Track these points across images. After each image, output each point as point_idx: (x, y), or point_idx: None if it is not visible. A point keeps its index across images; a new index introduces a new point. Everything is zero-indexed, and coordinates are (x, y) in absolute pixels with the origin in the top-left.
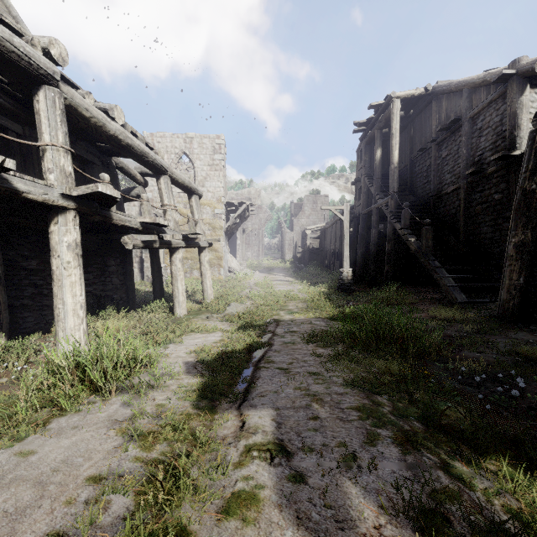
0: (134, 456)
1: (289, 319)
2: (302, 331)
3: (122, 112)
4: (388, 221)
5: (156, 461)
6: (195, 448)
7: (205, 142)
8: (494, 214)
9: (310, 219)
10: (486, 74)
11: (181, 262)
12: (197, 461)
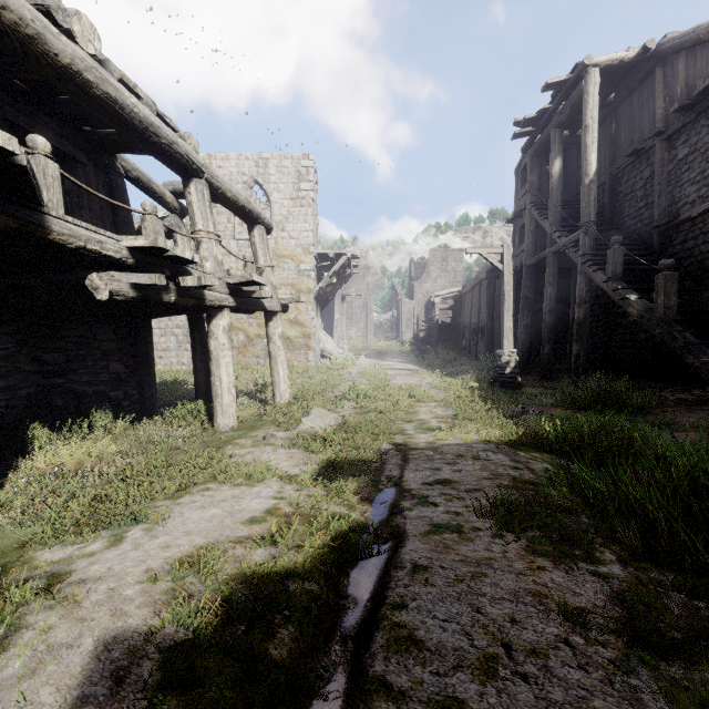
0: None
1: (428, 444)
2: (467, 483)
3: (93, 31)
4: (580, 270)
5: None
6: None
7: (287, 164)
8: None
9: (437, 283)
10: None
11: (227, 333)
12: None
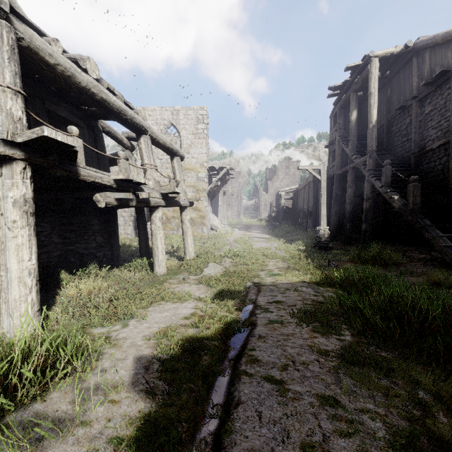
0: None
1: (271, 283)
2: (289, 302)
3: (95, 66)
4: (366, 179)
5: None
6: None
7: (190, 113)
8: None
9: (283, 182)
10: None
11: (161, 220)
12: None
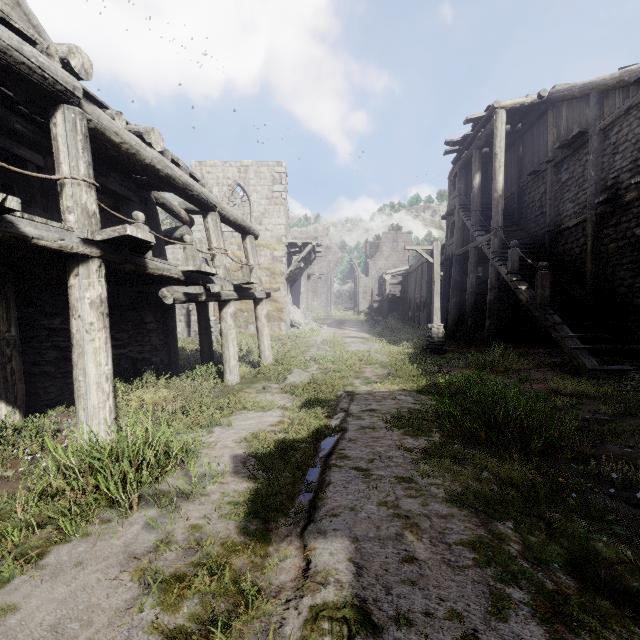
0: (151, 622)
1: (367, 391)
2: (384, 410)
3: (160, 136)
4: (491, 263)
5: (181, 632)
6: (236, 619)
7: (263, 170)
8: (635, 254)
9: (389, 261)
10: (623, 72)
11: (233, 317)
12: (240, 635)
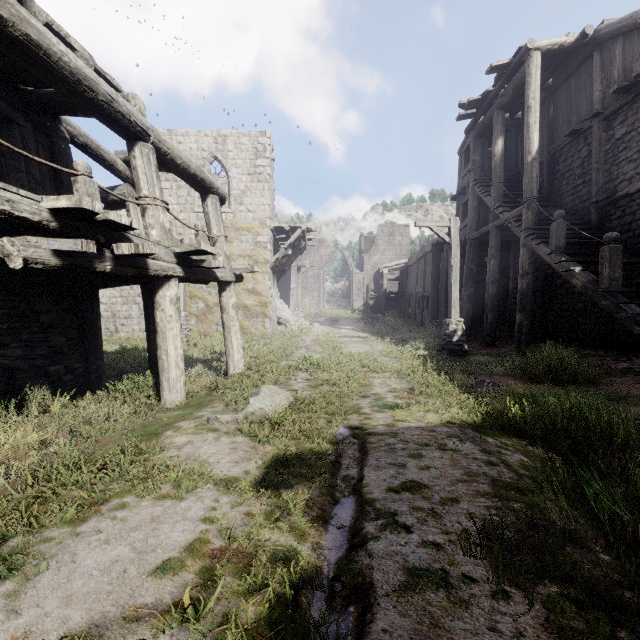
0: None
1: (387, 427)
2: (440, 490)
3: None
4: (523, 243)
5: None
6: None
7: (244, 141)
8: None
9: (385, 256)
10: None
11: (174, 304)
12: None
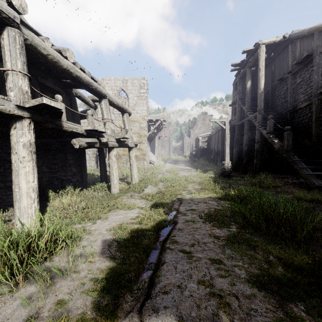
0: None
1: (189, 198)
2: (199, 210)
3: (72, 54)
4: (257, 128)
5: None
6: None
7: (135, 82)
8: None
9: (201, 130)
10: None
11: (115, 157)
12: None
